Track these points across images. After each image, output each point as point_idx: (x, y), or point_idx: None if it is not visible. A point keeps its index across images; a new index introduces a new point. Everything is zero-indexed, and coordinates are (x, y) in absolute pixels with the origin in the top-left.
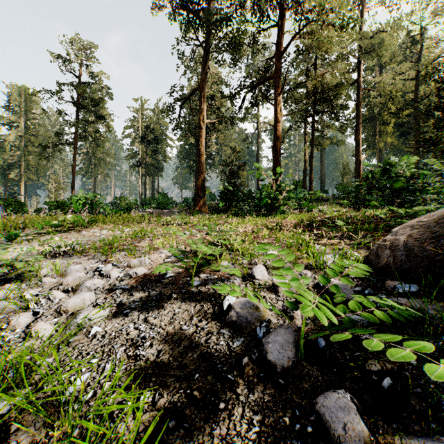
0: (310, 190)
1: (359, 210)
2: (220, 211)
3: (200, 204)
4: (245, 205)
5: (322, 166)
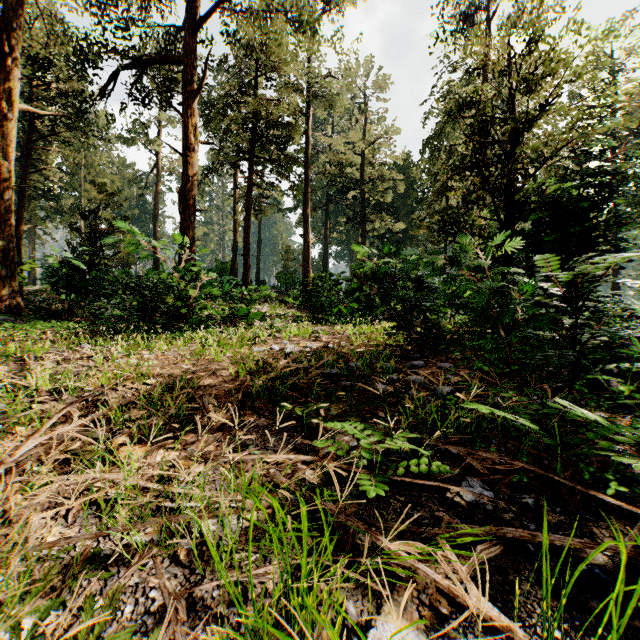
0: (246, 280)
1: (319, 318)
2: (53, 314)
3: (1, 293)
4: (111, 306)
5: (258, 244)
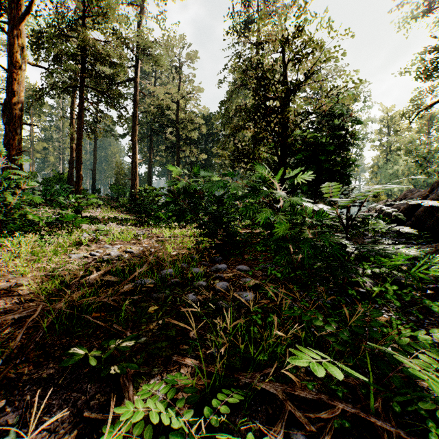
0: (78, 189)
1: (143, 221)
2: None
3: None
4: None
5: (94, 160)
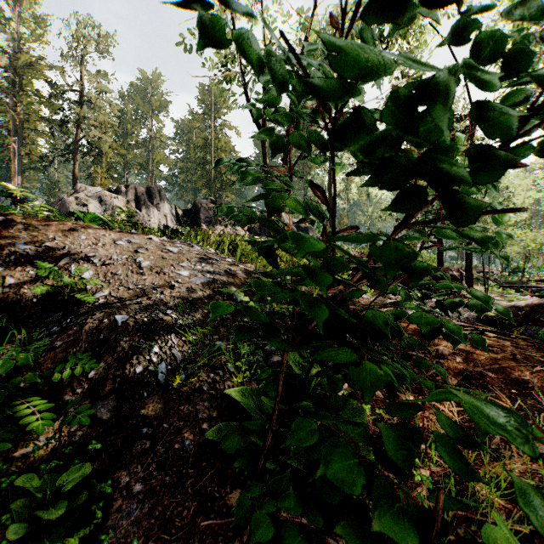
0: None
1: None
2: None
3: None
4: None
5: None
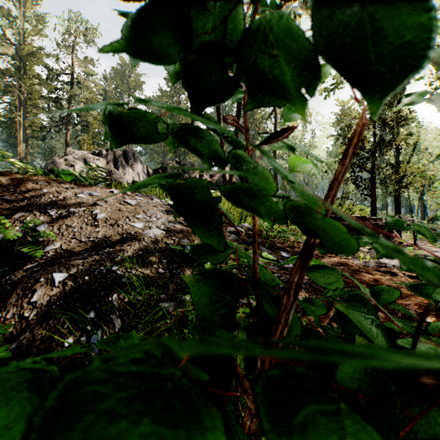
0: None
1: None
2: None
3: None
4: None
5: None
